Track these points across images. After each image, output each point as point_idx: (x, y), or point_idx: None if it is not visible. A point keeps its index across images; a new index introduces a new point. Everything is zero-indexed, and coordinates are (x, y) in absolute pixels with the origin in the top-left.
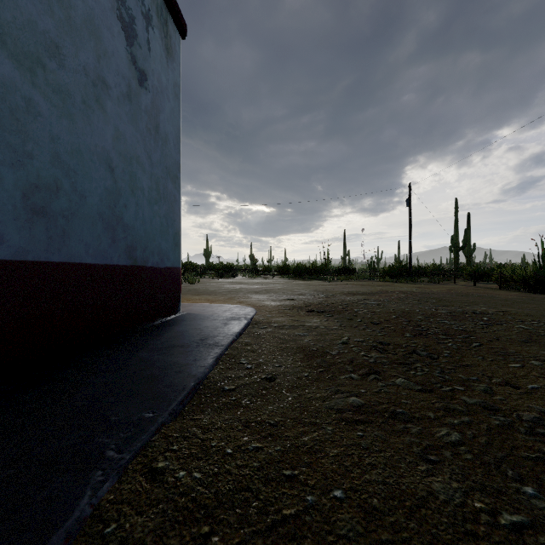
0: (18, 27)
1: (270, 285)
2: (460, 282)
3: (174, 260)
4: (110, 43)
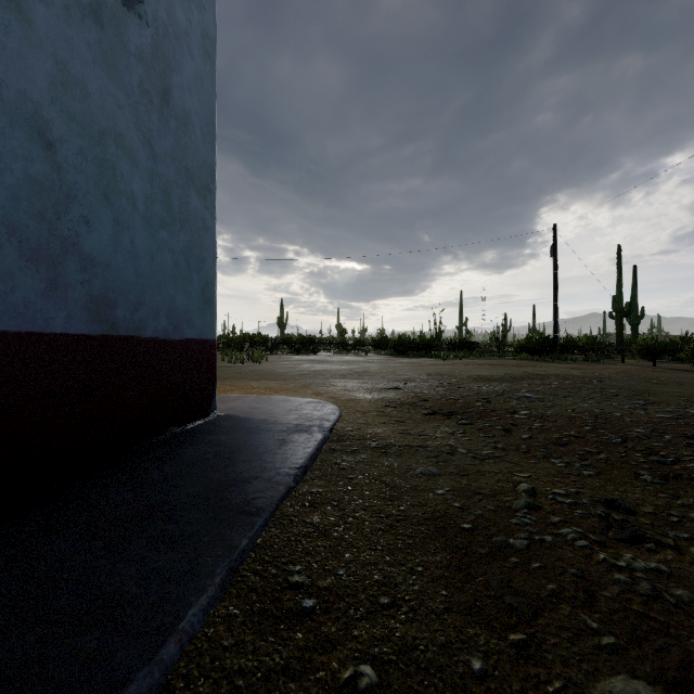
0: None
1: (363, 365)
2: (628, 360)
3: (204, 327)
4: None
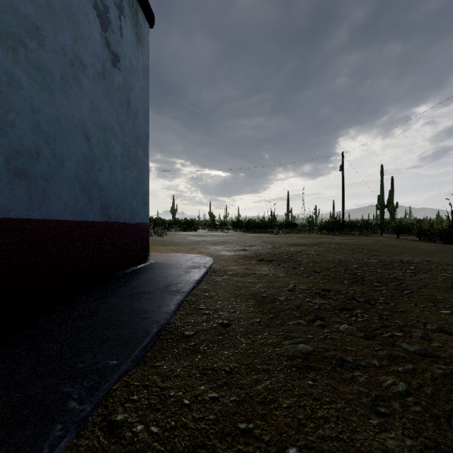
0: (0, 10)
1: (226, 237)
2: (385, 234)
3: (144, 216)
4: (86, 28)
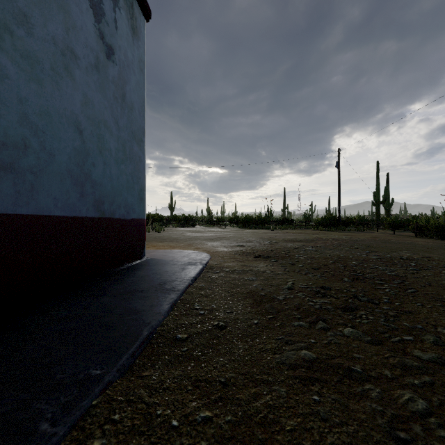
0: None
1: (223, 233)
2: (381, 230)
3: (140, 212)
4: (78, 18)
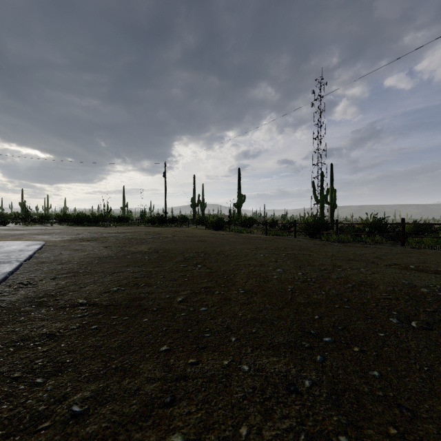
0: None
1: (50, 230)
2: (193, 226)
3: None
4: None
